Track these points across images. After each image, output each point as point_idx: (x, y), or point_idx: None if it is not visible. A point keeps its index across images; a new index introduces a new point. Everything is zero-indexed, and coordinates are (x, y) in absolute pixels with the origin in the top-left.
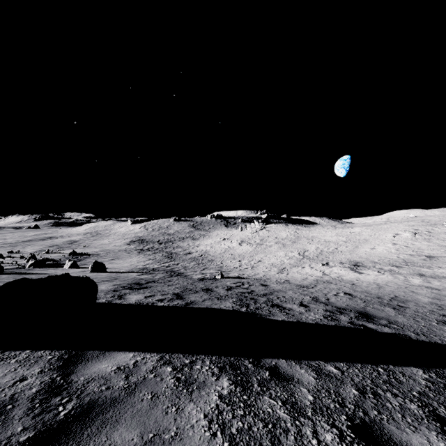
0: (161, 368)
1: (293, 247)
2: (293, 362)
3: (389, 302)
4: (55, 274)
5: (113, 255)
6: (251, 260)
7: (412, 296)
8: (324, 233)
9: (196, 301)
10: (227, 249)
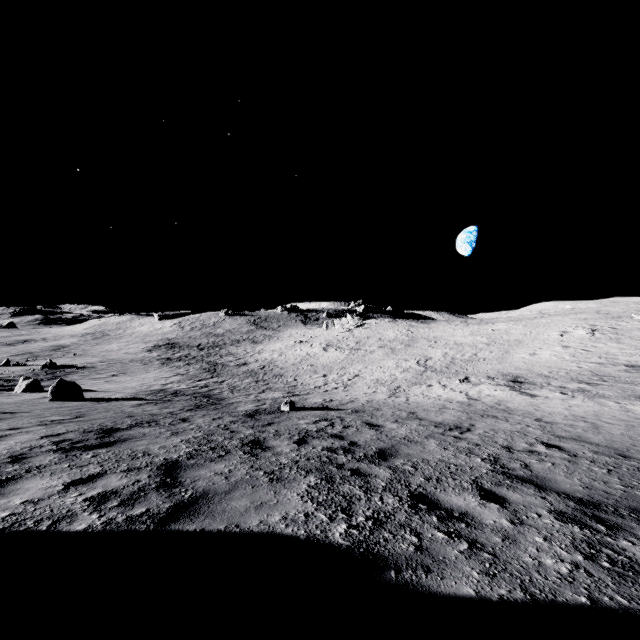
0: None
1: (407, 353)
2: None
3: None
4: None
5: (119, 368)
6: (342, 375)
7: None
8: (452, 332)
9: (208, 495)
10: (305, 356)
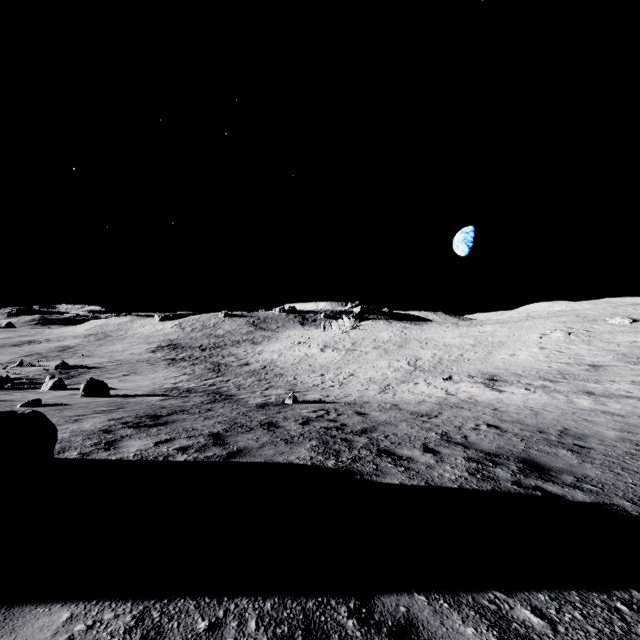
0: None
1: (399, 354)
2: (444, 602)
3: (561, 440)
4: (20, 400)
5: (128, 368)
6: (338, 374)
7: (588, 428)
8: (442, 334)
9: (248, 448)
10: (303, 357)
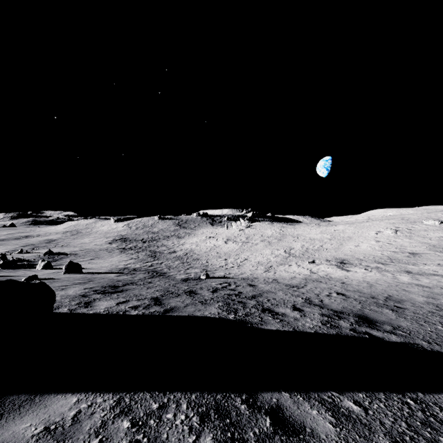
0: (114, 423)
1: (278, 245)
2: (300, 397)
3: (386, 303)
4: (23, 276)
5: (93, 254)
6: (237, 259)
7: (405, 295)
8: (309, 231)
9: (177, 307)
10: (213, 247)
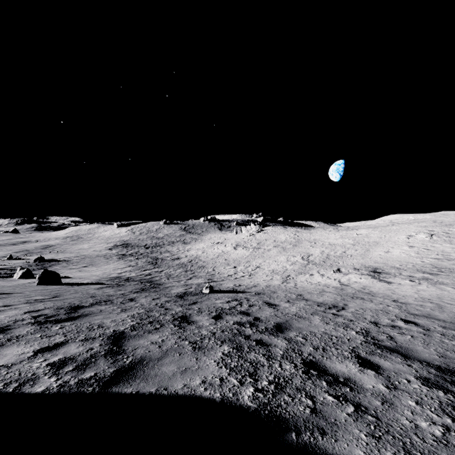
0: None
1: (294, 251)
2: None
3: None
4: None
5: (88, 261)
6: (248, 267)
7: None
8: (327, 236)
9: (144, 361)
10: (221, 253)
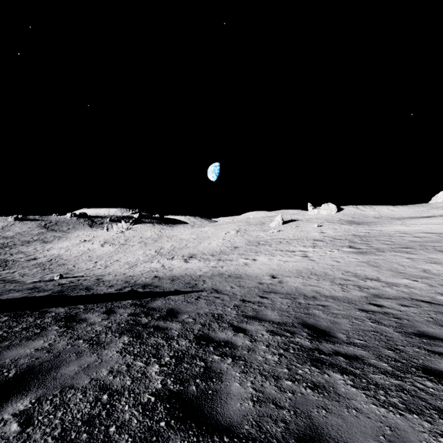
0: None
1: (152, 246)
2: (61, 307)
3: (175, 278)
4: None
5: None
6: (108, 261)
7: (195, 273)
8: (183, 232)
9: (14, 295)
10: (86, 251)
